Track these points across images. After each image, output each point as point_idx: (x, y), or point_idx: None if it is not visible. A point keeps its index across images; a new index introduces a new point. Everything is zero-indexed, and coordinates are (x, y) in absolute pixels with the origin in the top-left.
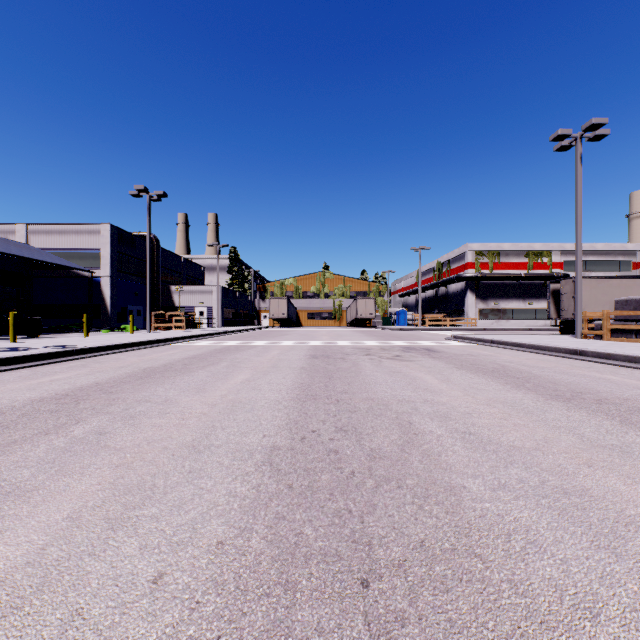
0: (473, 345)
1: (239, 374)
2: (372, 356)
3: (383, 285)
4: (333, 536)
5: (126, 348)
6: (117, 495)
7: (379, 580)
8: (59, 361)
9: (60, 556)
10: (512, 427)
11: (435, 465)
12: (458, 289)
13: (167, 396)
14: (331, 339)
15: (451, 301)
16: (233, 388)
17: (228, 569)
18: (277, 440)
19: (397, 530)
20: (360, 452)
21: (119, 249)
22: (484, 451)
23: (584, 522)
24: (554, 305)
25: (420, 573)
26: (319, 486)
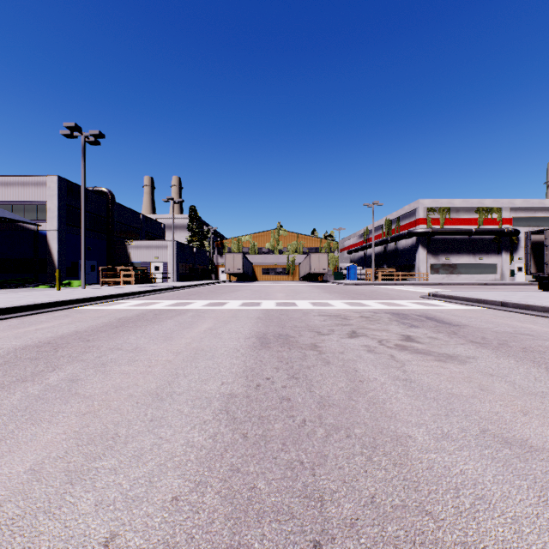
0: (478, 309)
1: None
2: (365, 339)
3: (334, 242)
4: None
5: None
6: None
7: None
8: None
9: None
10: None
11: None
12: (408, 245)
13: None
14: (287, 297)
15: (401, 256)
16: None
17: None
18: None
19: None
20: None
21: (68, 202)
22: None
23: None
24: (532, 258)
25: None
26: None
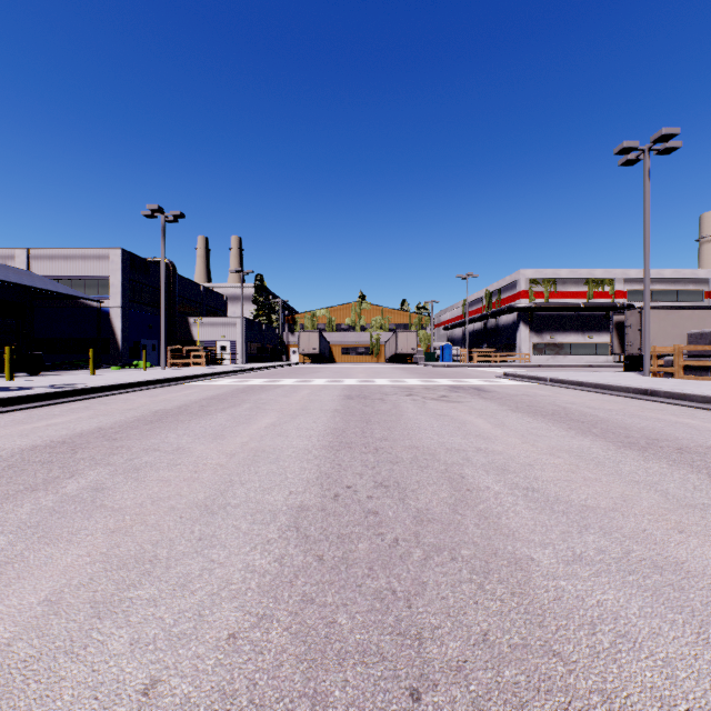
0: (528, 384)
1: (263, 417)
2: (415, 396)
3: (426, 317)
4: (373, 626)
5: (137, 387)
6: (109, 570)
7: (433, 690)
8: (59, 402)
9: (28, 655)
10: (582, 482)
11: (495, 530)
12: (510, 321)
13: (179, 444)
14: (368, 377)
15: (502, 334)
16: (256, 434)
17: (240, 674)
18: (305, 498)
19: (453, 618)
20: (404, 513)
21: (131, 276)
22: (552, 512)
23: (684, 607)
24: (618, 339)
25: (485, 680)
26: (356, 558)
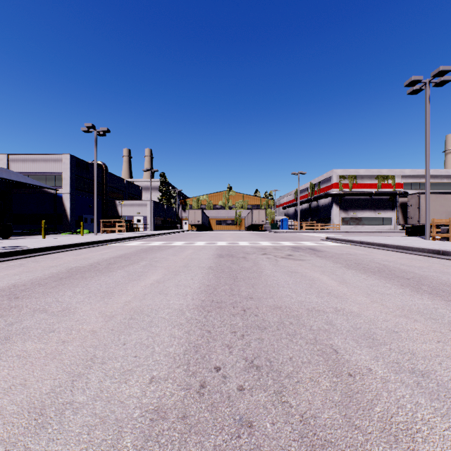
0: (346, 245)
1: (152, 274)
2: (268, 255)
3: (271, 200)
4: None
5: (69, 248)
6: None
7: None
8: (3, 260)
9: None
10: None
11: None
12: (326, 203)
13: (69, 303)
14: (234, 240)
15: (321, 212)
16: (140, 292)
17: None
18: (166, 391)
19: None
20: (286, 427)
21: (77, 173)
22: None
23: None
24: (402, 214)
25: None
26: None
